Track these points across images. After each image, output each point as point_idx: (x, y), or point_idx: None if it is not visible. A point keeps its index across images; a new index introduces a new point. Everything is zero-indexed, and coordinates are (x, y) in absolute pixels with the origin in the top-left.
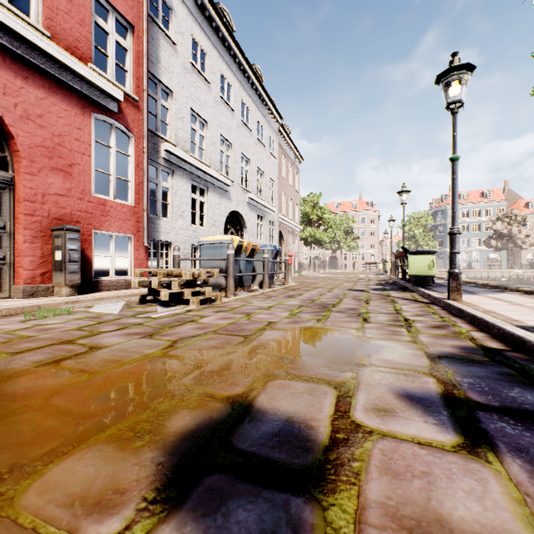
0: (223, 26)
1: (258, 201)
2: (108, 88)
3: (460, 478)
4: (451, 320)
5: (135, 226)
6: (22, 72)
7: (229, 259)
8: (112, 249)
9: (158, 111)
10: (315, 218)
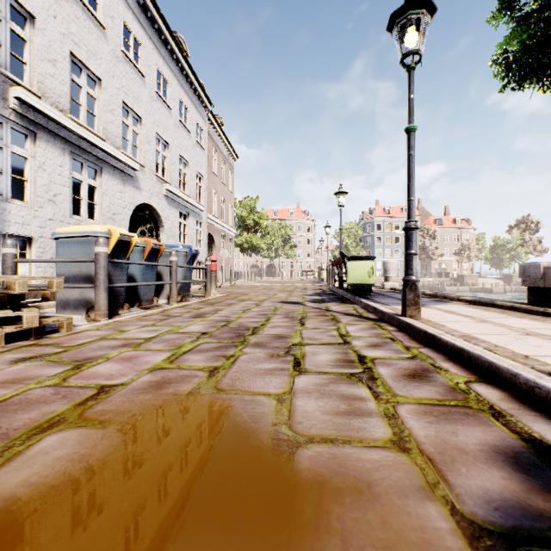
0: None
1: (179, 195)
2: None
3: None
4: (425, 355)
5: None
6: None
7: (97, 261)
8: None
9: (5, 37)
10: (252, 223)
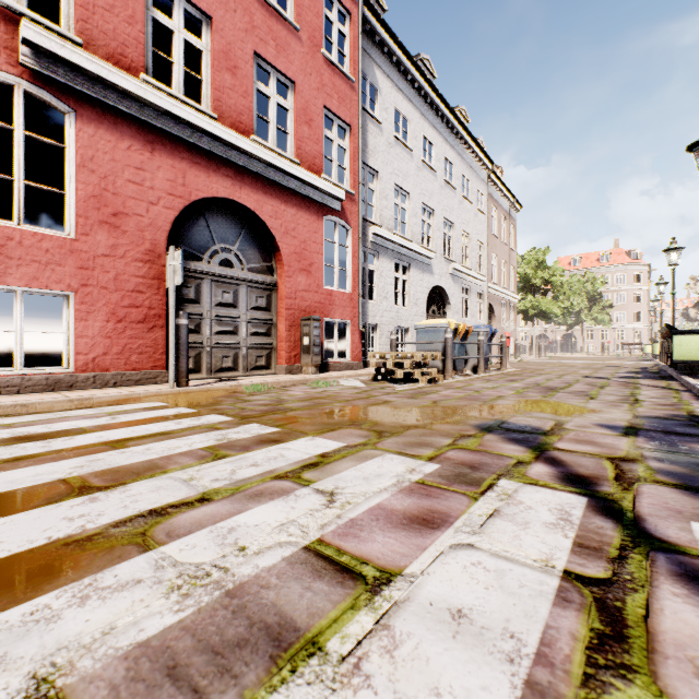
0: (425, 83)
1: (463, 271)
2: (335, 192)
3: (609, 438)
4: (688, 402)
5: (352, 312)
6: (284, 198)
7: (447, 343)
8: (335, 334)
9: (366, 195)
10: (540, 282)
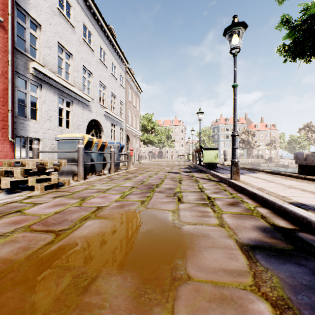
0: None
1: (111, 114)
2: None
3: None
4: (239, 196)
5: None
6: None
7: (79, 152)
8: None
9: (27, 37)
10: (150, 128)
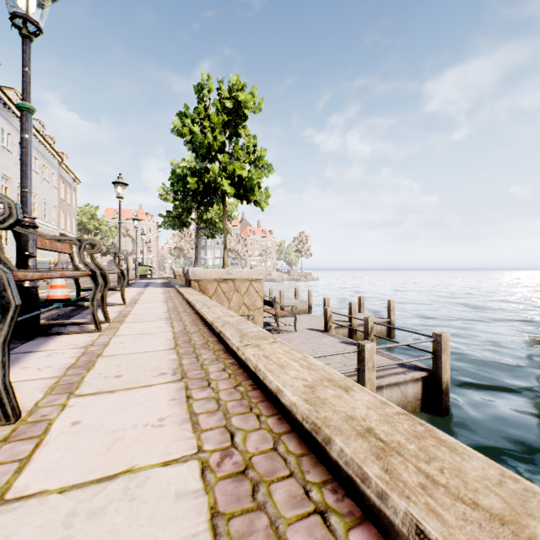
0: None
1: (45, 224)
2: None
3: None
4: None
5: None
6: None
7: (52, 269)
8: None
9: None
10: (93, 227)
